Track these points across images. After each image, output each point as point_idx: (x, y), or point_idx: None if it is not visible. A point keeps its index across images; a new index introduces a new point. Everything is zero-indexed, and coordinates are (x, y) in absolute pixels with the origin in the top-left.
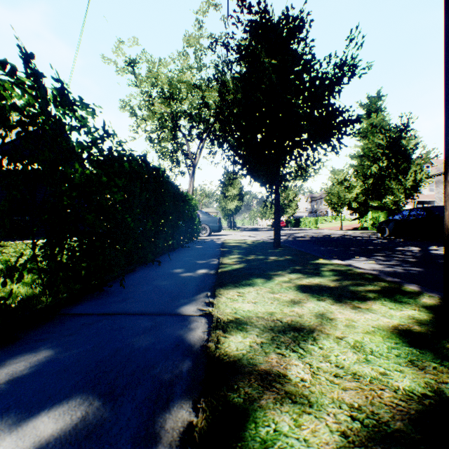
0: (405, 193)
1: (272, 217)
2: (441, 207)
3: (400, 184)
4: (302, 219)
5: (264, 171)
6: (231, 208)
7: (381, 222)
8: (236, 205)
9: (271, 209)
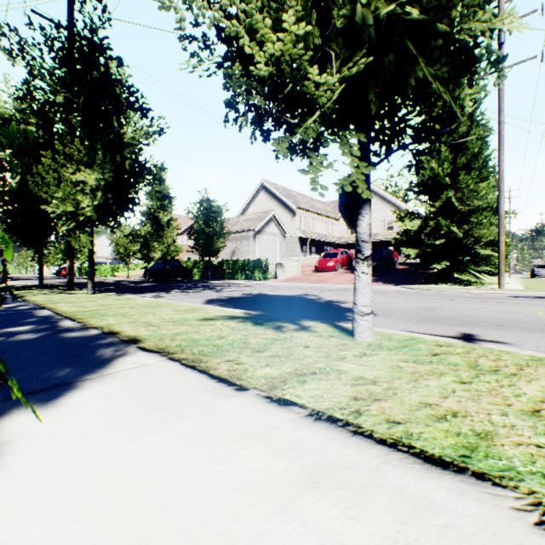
0: (162, 251)
1: (59, 263)
2: (171, 262)
3: (160, 245)
4: (98, 267)
5: (32, 241)
6: None
7: (145, 271)
8: None
9: (57, 253)
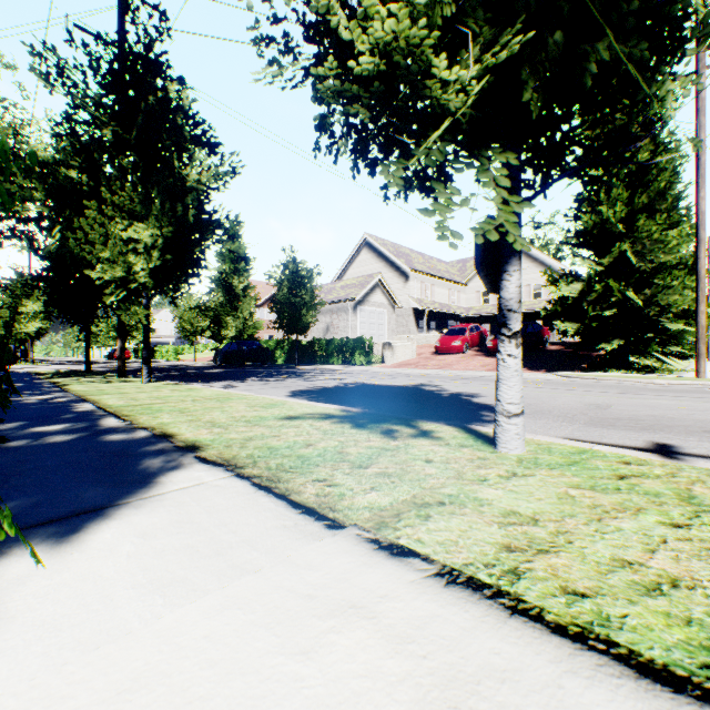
0: (237, 328)
1: (112, 343)
2: (248, 342)
3: (234, 319)
4: (158, 348)
5: (77, 316)
6: (29, 330)
7: (215, 353)
8: (39, 326)
9: (109, 330)
